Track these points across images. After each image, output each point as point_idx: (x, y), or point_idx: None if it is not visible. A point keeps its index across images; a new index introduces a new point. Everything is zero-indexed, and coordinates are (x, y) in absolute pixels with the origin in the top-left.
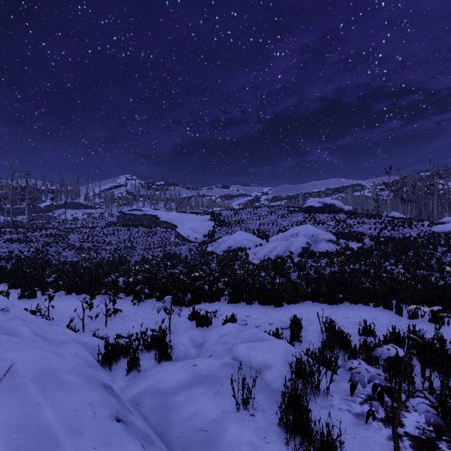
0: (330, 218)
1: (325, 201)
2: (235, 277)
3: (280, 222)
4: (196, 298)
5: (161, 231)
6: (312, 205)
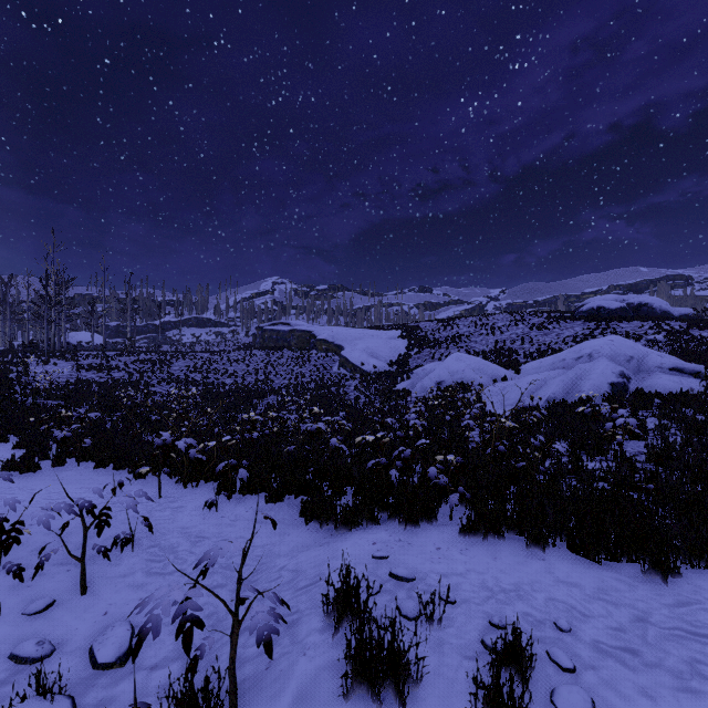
0: (648, 327)
1: (628, 298)
2: (467, 447)
3: (538, 337)
4: (366, 507)
5: (318, 356)
6: (602, 306)
